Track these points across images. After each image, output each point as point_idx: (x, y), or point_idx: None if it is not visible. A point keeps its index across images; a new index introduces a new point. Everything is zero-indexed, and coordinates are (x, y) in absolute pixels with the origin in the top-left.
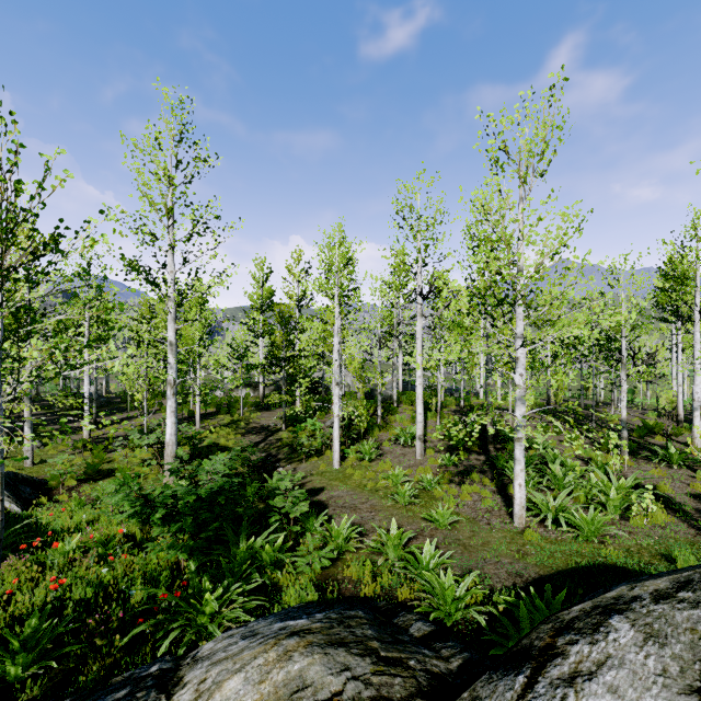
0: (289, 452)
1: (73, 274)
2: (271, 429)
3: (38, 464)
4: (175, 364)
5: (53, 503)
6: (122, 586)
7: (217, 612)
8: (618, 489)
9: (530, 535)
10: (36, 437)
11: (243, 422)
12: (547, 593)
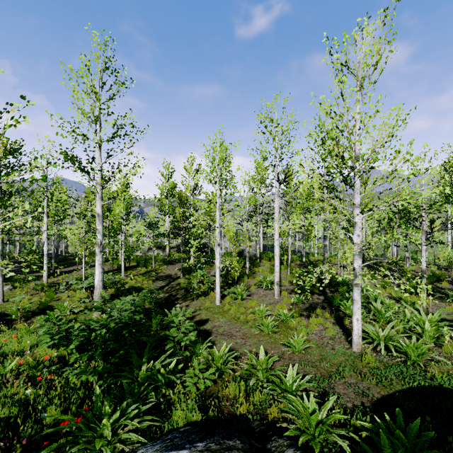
0: (185, 293)
1: (7, 152)
2: (173, 277)
3: (7, 302)
4: (102, 230)
5: (11, 330)
6: (42, 404)
7: (114, 434)
8: (429, 322)
9: (367, 359)
10: (11, 282)
11: (154, 272)
12: (398, 418)
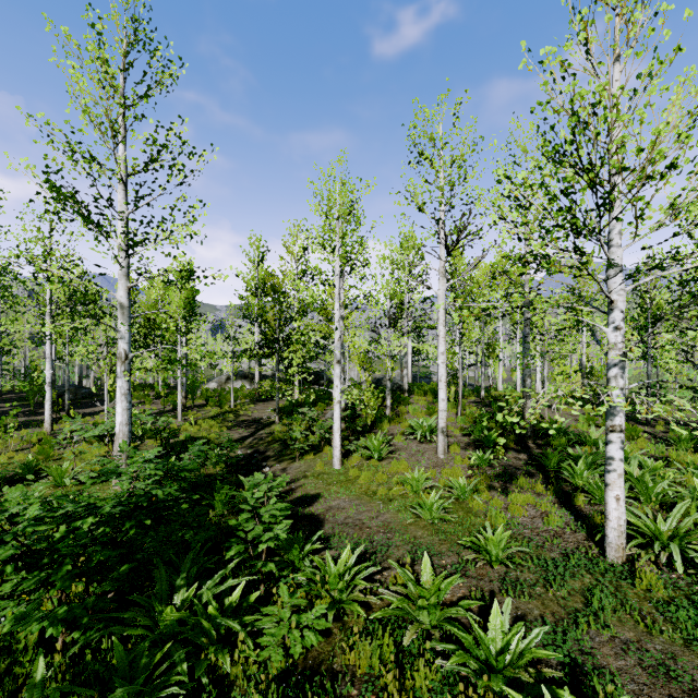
0: (280, 449)
1: None
2: (262, 422)
3: None
4: (128, 332)
5: None
6: None
7: None
8: None
9: (646, 581)
10: None
11: (232, 414)
12: None
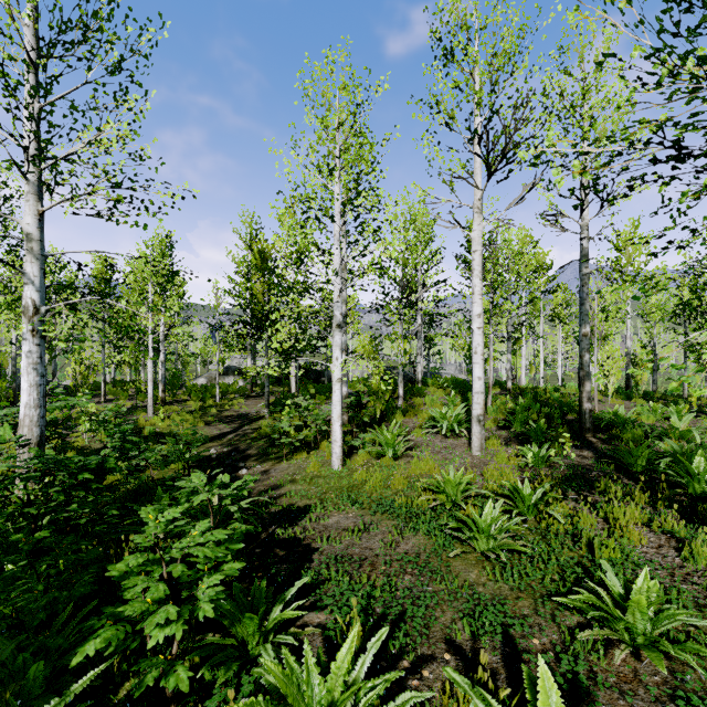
0: (266, 446)
1: None
2: (250, 417)
3: None
4: (39, 276)
5: None
6: None
7: None
8: None
9: None
10: None
11: (216, 409)
12: None
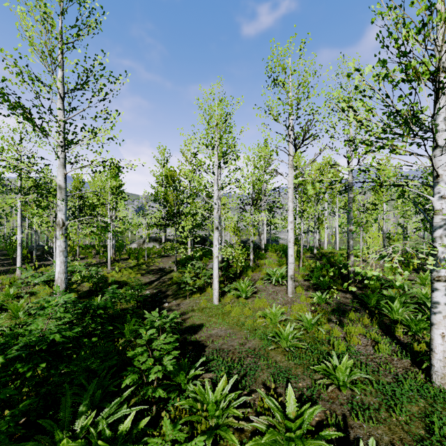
0: (176, 289)
1: None
2: (165, 271)
3: None
4: (64, 206)
5: None
6: None
7: None
8: None
9: None
10: None
11: (145, 265)
12: None
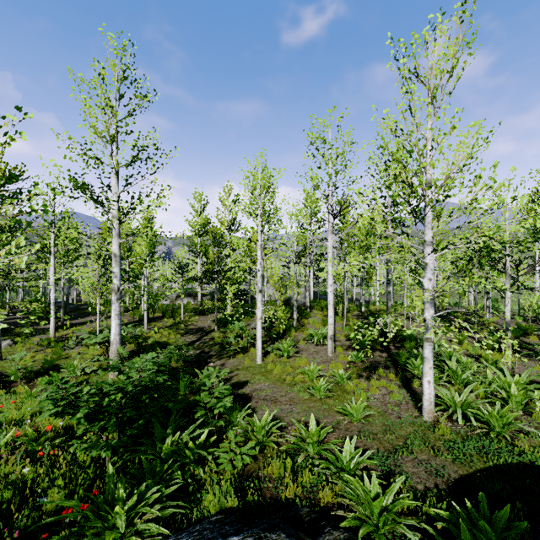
0: (220, 350)
1: (0, 177)
2: (205, 330)
3: (5, 360)
4: (119, 273)
5: (9, 394)
6: (42, 486)
7: (129, 524)
8: (515, 384)
9: (441, 429)
10: (11, 336)
11: (183, 324)
12: (482, 505)
